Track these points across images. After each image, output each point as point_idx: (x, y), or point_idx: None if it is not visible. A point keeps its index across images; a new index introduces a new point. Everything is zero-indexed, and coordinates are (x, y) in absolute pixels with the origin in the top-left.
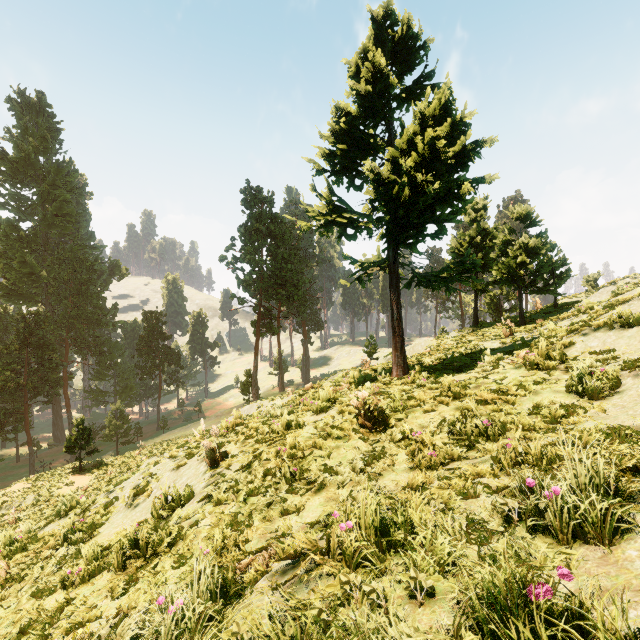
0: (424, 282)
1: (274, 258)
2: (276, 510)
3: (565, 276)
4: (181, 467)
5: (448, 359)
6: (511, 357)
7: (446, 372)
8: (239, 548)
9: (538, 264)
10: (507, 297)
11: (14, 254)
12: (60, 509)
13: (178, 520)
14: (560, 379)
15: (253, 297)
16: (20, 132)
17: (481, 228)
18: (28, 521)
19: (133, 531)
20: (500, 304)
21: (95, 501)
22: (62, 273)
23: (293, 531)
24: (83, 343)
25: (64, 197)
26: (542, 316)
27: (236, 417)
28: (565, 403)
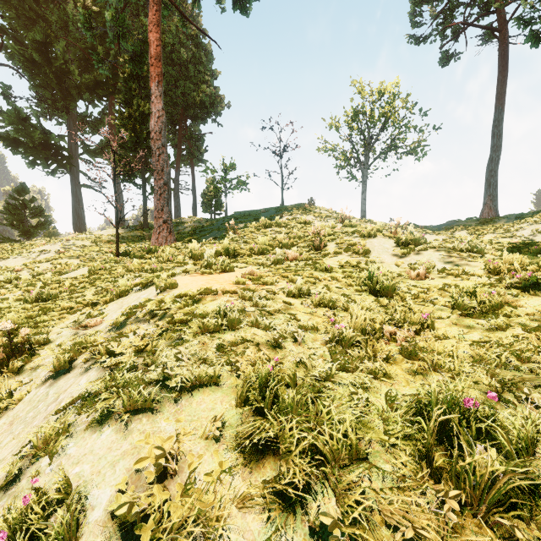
0: None
1: None
2: None
3: None
4: None
5: None
6: None
7: None
8: None
9: None
10: None
11: None
12: None
13: None
14: None
15: None
16: None
17: None
18: None
19: None
20: None
21: None
22: None
23: None
24: None
25: None
26: None
27: None
28: None
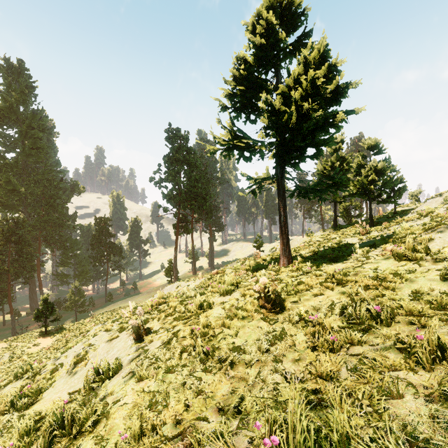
0: (303, 193)
1: (189, 179)
2: (191, 390)
3: (402, 190)
4: (113, 339)
5: (320, 251)
6: (376, 250)
7: (324, 262)
8: (156, 431)
9: (383, 181)
10: (355, 207)
11: (1, 176)
12: (18, 372)
13: (105, 393)
14: (430, 268)
15: (174, 207)
16: (6, 88)
17: (340, 156)
18: (2, 375)
19: (60, 409)
20: (350, 212)
21: (45, 366)
22: (36, 190)
23: (207, 413)
24: (51, 240)
25: (38, 135)
26: (386, 220)
27: (159, 297)
28: (445, 291)
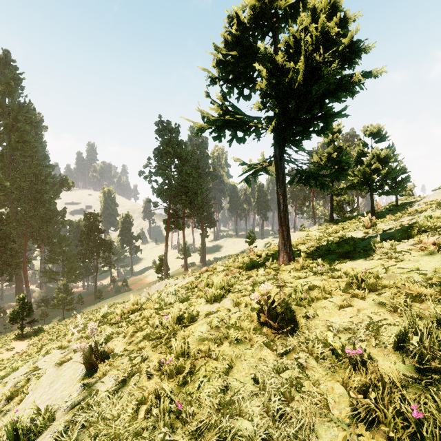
0: (305, 179)
1: (180, 173)
2: None
3: (405, 181)
4: (64, 363)
5: (323, 246)
6: (402, 244)
7: (335, 258)
8: None
9: (386, 171)
10: (348, 202)
11: None
12: None
13: None
14: None
15: (164, 201)
16: None
17: (337, 146)
18: None
19: None
20: (343, 207)
21: None
22: (22, 184)
23: None
24: (38, 236)
25: (24, 128)
26: (388, 212)
27: (133, 303)
28: None
